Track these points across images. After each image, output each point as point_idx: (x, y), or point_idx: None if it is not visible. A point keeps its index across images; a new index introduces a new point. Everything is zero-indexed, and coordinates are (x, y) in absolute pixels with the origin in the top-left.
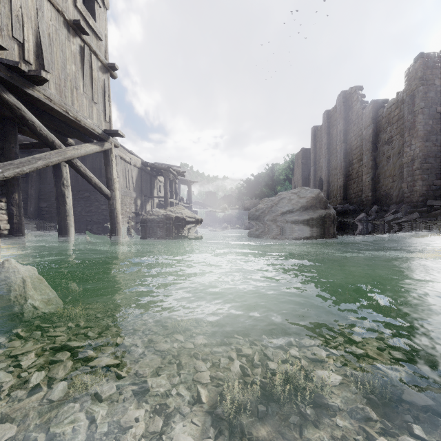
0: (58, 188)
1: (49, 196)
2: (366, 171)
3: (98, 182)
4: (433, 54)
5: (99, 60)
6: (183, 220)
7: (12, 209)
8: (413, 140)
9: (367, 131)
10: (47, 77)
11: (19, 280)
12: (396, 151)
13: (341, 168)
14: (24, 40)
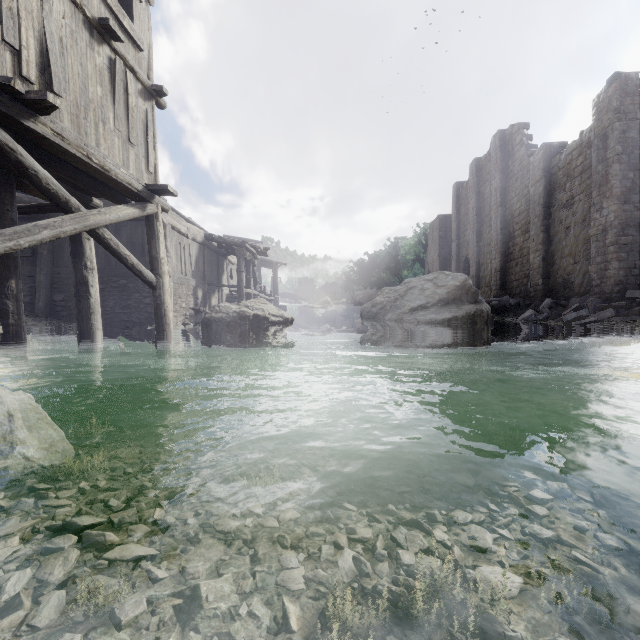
0: (77, 272)
1: (67, 284)
2: (535, 247)
3: (138, 264)
4: (635, 75)
5: (139, 80)
6: (265, 320)
7: (7, 304)
8: (605, 202)
9: (536, 189)
10: (56, 102)
11: (3, 415)
12: (579, 218)
13: (497, 243)
14: (21, 45)
